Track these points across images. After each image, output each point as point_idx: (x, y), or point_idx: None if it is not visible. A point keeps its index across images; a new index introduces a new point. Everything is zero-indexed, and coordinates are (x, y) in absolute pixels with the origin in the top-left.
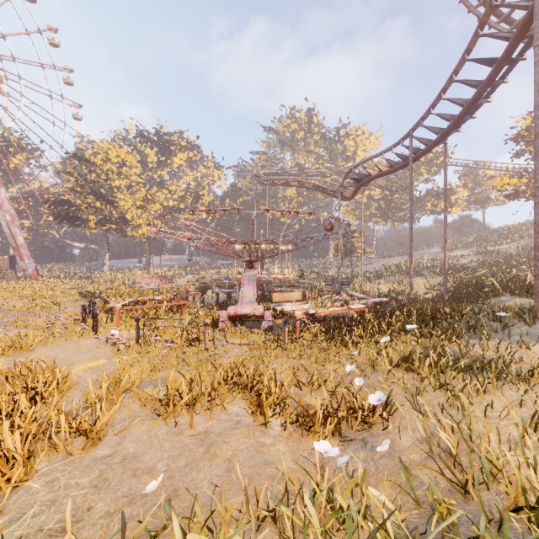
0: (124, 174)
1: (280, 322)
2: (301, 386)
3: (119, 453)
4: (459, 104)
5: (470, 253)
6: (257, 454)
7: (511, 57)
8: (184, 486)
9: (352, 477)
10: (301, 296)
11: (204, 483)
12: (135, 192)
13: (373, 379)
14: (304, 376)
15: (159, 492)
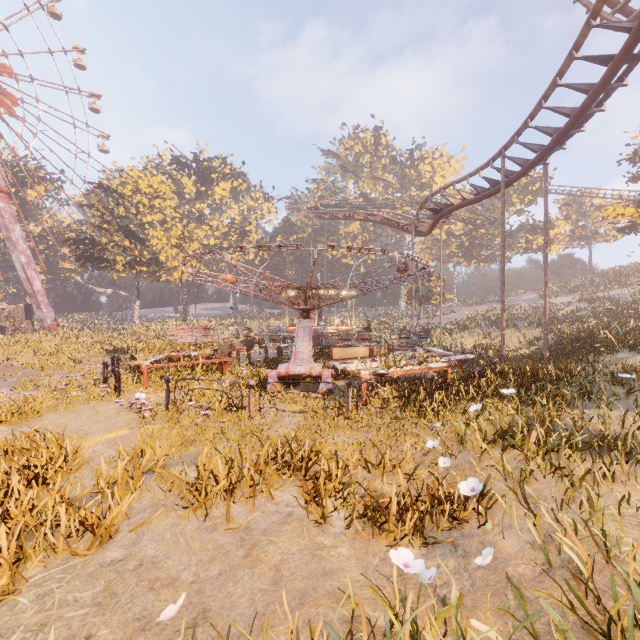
0: (157, 208)
1: (341, 384)
2: (370, 467)
3: (133, 556)
4: (564, 113)
5: (573, 299)
6: (313, 559)
7: (632, 53)
8: (216, 604)
9: (444, 604)
10: (367, 352)
11: (242, 601)
12: (170, 228)
13: (462, 459)
14: (373, 454)
15: (183, 613)
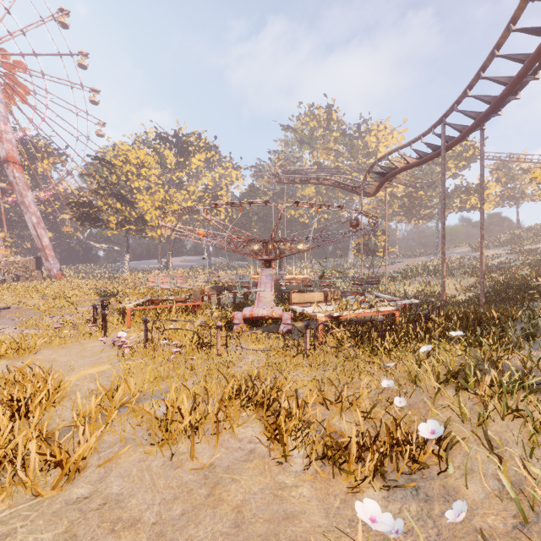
0: (143, 175)
1: (299, 325)
2: (328, 404)
3: (99, 494)
4: (501, 82)
5: (503, 252)
6: (274, 500)
7: None
8: None
9: None
10: (322, 297)
11: None
12: (154, 193)
13: (415, 397)
14: (330, 391)
15: None
